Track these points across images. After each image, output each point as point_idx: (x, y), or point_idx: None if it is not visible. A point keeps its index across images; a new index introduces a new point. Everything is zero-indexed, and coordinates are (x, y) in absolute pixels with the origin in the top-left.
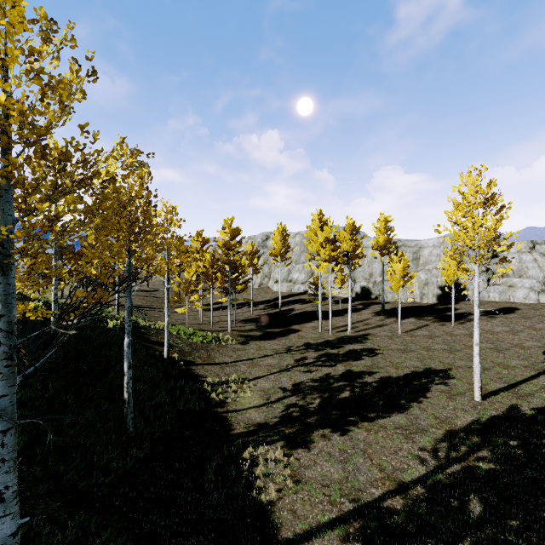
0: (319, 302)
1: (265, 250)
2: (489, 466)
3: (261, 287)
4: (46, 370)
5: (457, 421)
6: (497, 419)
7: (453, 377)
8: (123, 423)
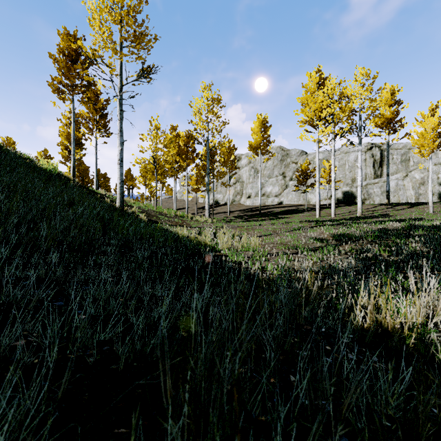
0: (317, 181)
1: (236, 171)
2: None
3: (234, 204)
4: None
5: None
6: None
7: None
8: None
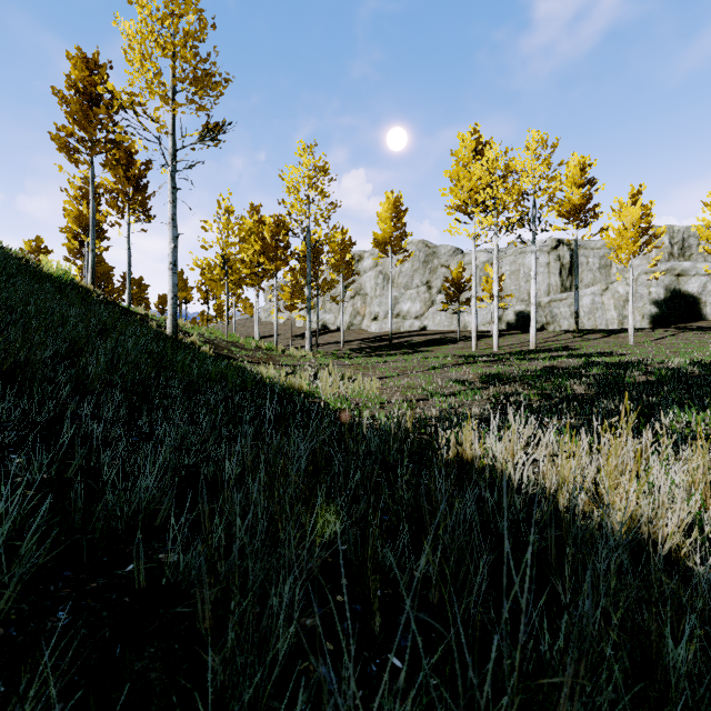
0: (473, 296)
1: (356, 277)
2: None
3: (351, 329)
4: None
5: None
6: None
7: None
8: None
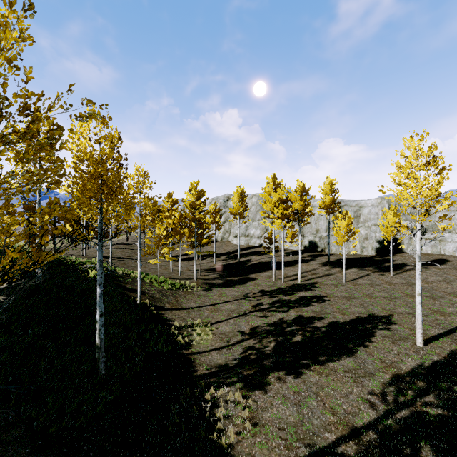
0: (273, 254)
1: (226, 210)
2: (436, 411)
3: (223, 241)
4: (28, 317)
5: (402, 365)
6: (440, 364)
7: (395, 323)
8: (95, 366)
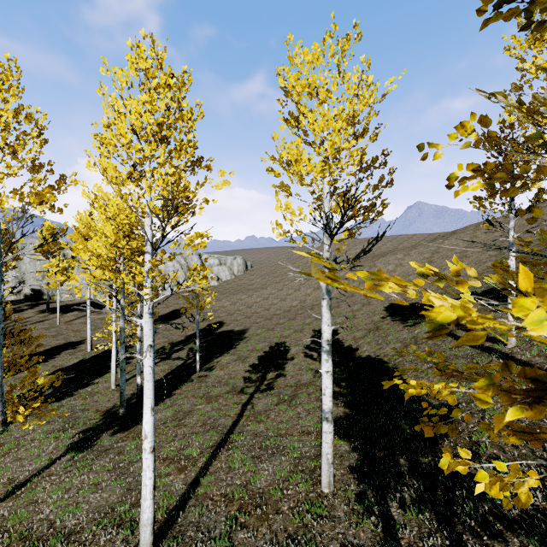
0: None
1: None
2: (71, 376)
3: None
4: None
5: (68, 364)
6: (94, 356)
7: (83, 343)
8: None
